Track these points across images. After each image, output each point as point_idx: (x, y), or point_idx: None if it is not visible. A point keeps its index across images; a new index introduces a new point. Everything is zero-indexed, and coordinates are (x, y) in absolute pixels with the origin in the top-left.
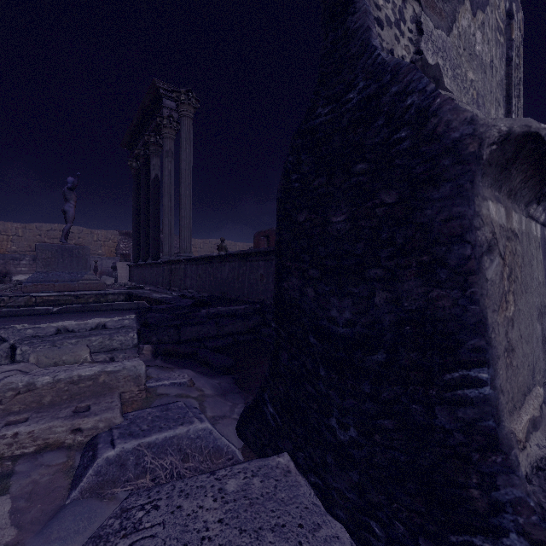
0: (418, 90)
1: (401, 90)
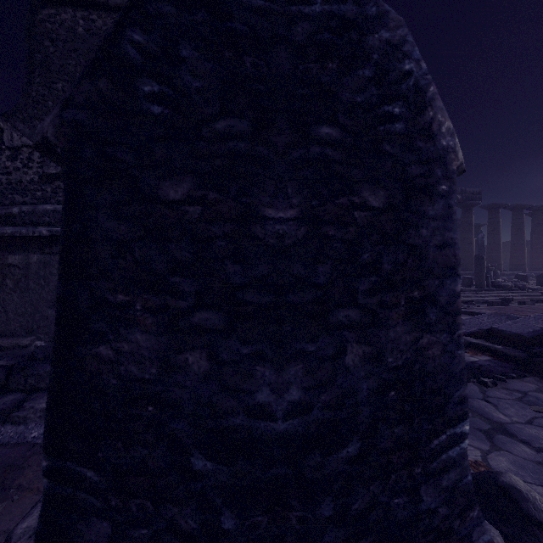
0: (414, 58)
1: (394, 42)
